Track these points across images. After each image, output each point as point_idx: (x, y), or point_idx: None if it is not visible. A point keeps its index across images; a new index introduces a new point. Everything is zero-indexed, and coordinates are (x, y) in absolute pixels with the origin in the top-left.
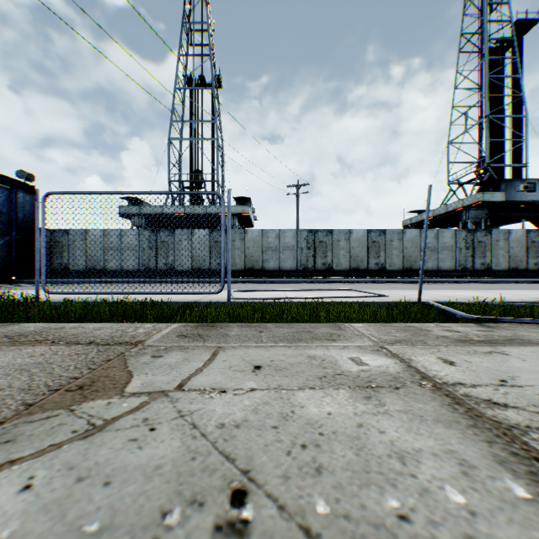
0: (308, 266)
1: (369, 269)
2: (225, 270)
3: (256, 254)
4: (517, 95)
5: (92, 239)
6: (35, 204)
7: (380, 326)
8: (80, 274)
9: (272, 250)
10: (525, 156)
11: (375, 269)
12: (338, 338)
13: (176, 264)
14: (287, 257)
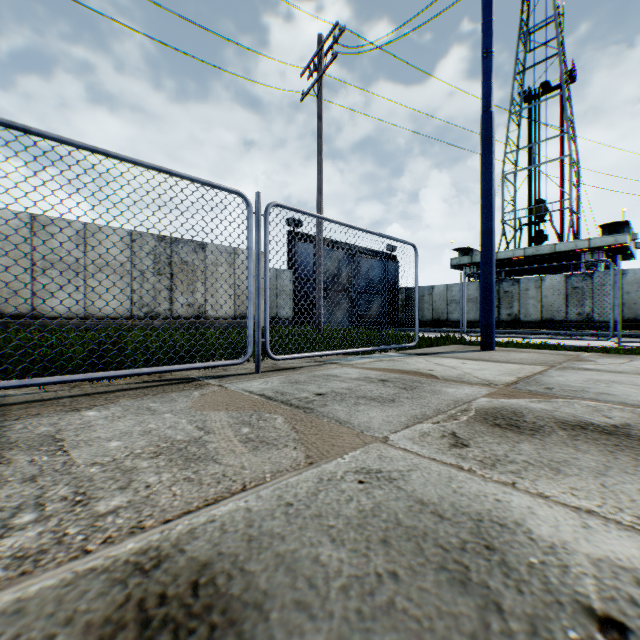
0: None
1: None
2: (587, 322)
3: None
4: None
5: (436, 294)
6: (396, 269)
7: None
8: (426, 325)
9: None
10: None
11: None
12: None
13: (520, 314)
14: None
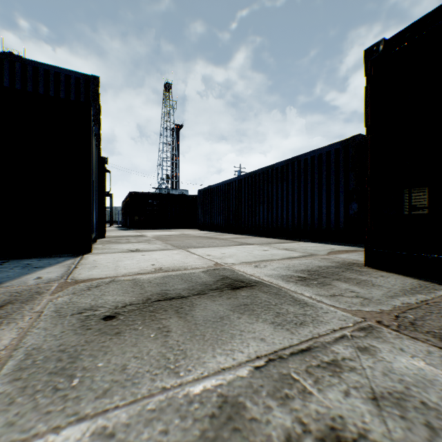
0: None
1: None
2: None
3: None
4: (175, 153)
5: None
6: None
7: None
8: None
9: None
10: (177, 177)
11: None
12: None
13: None
14: None
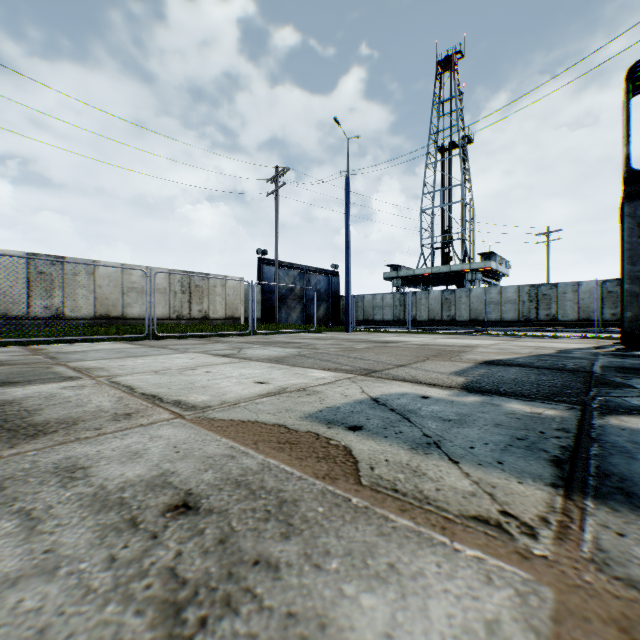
0: (529, 317)
1: (602, 320)
2: (453, 321)
3: (479, 308)
4: None
5: (366, 301)
6: (338, 282)
7: (429, 334)
8: (360, 323)
9: (494, 304)
10: None
11: (610, 320)
12: (411, 334)
13: (417, 316)
14: (508, 309)
